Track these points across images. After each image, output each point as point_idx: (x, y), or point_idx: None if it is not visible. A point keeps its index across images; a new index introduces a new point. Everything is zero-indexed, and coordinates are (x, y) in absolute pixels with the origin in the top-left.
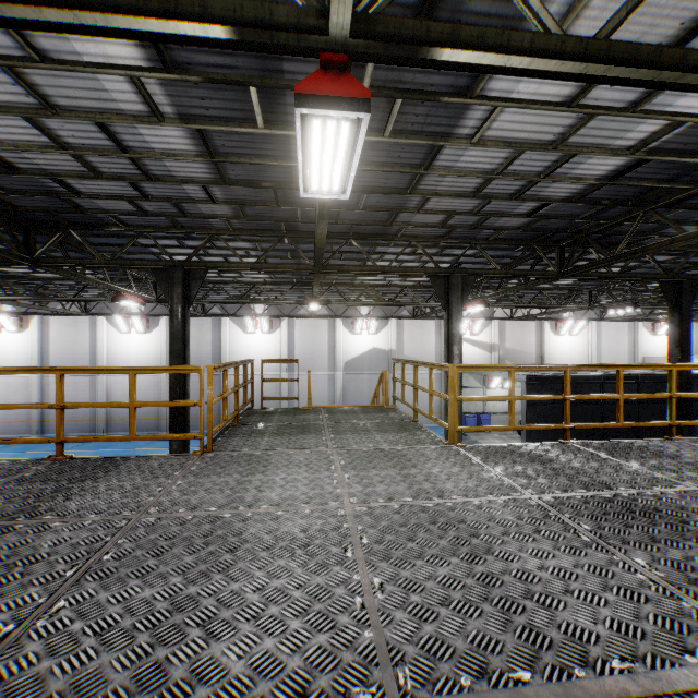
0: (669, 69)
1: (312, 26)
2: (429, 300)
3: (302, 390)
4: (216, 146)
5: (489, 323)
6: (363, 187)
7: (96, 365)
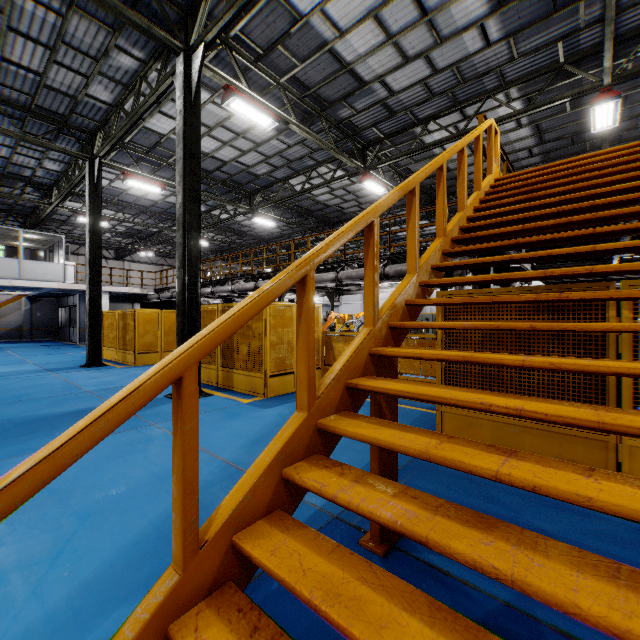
0: None
1: (596, 85)
2: None
3: None
4: (542, 128)
5: None
6: (637, 114)
7: None
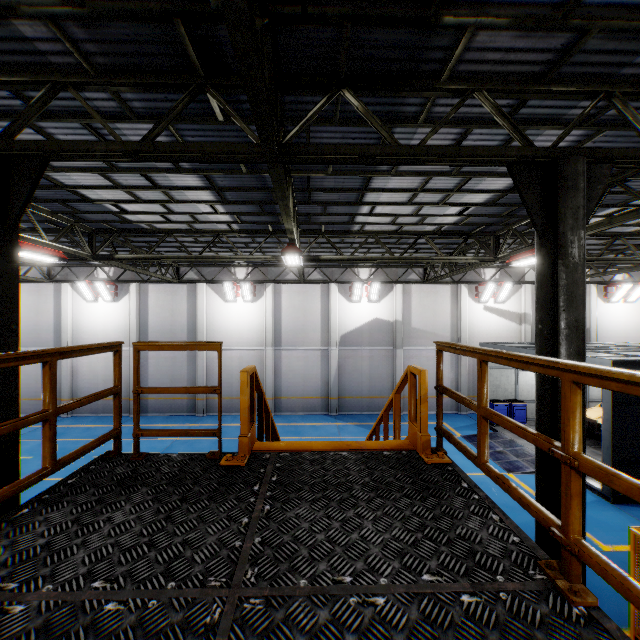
0: None
1: None
2: (454, 252)
3: (290, 369)
4: None
5: (518, 288)
6: None
7: (60, 338)
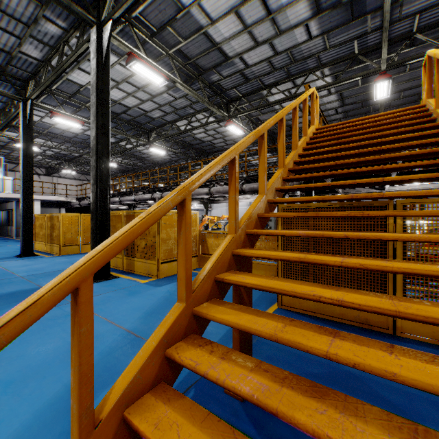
0: None
1: (377, 70)
2: None
3: None
4: (343, 96)
5: None
6: (400, 90)
7: None
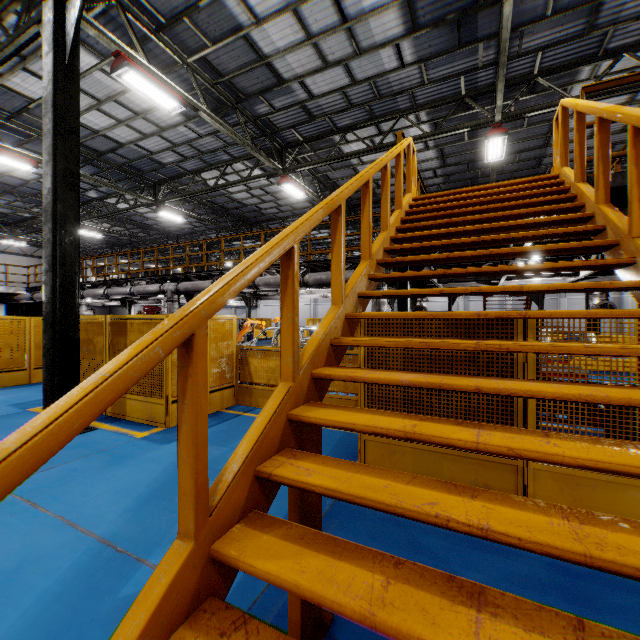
0: (614, 93)
1: (490, 121)
2: None
3: None
4: (445, 152)
5: None
6: (516, 150)
7: None
